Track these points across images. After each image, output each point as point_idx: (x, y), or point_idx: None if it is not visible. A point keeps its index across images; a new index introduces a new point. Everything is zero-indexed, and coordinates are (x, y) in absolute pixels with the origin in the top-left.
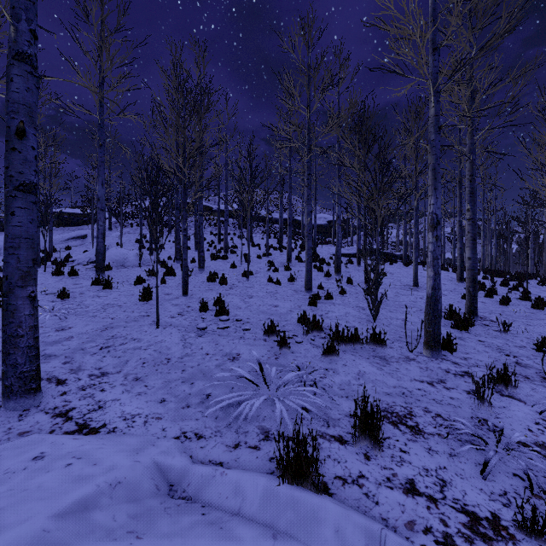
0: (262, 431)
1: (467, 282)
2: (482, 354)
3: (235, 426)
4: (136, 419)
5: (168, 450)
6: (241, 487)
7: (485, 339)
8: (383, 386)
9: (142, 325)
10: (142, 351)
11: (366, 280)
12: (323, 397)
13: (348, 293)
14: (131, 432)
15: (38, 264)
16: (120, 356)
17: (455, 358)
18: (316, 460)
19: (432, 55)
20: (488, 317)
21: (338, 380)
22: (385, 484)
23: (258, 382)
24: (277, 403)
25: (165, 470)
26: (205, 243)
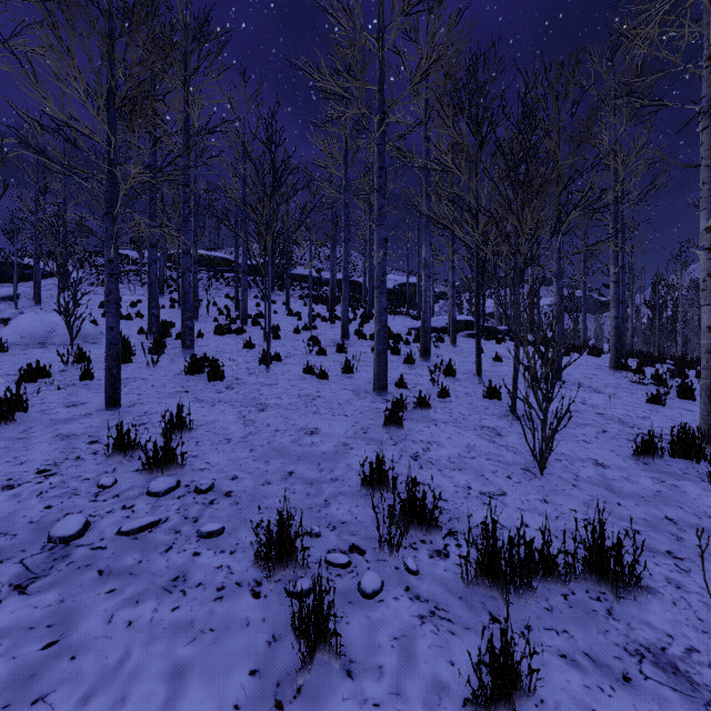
0: None
1: (705, 377)
2: None
3: None
4: None
5: None
6: None
7: None
8: None
9: None
10: None
11: (479, 369)
12: None
13: (453, 395)
14: None
15: None
16: None
17: None
18: None
19: None
20: None
21: None
22: None
23: None
24: None
25: None
26: (214, 310)
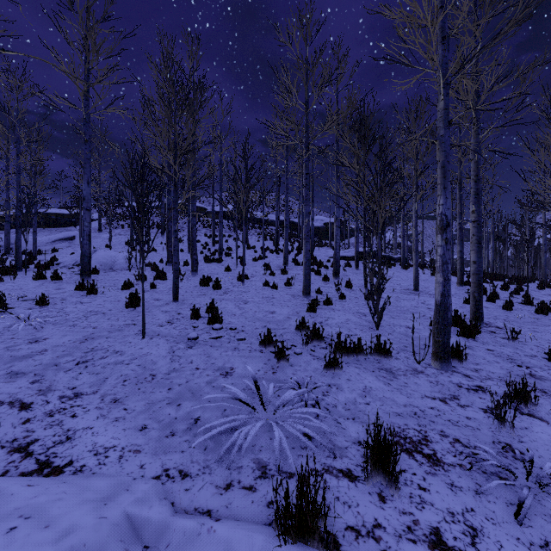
0: (258, 465)
1: (471, 287)
2: (493, 365)
3: (226, 460)
4: (110, 453)
5: (145, 496)
6: (233, 550)
7: (494, 347)
8: (392, 405)
9: (127, 335)
10: (124, 367)
11: (366, 284)
12: (327, 419)
13: (348, 298)
14: (102, 471)
15: (20, 268)
16: (99, 372)
17: (465, 370)
18: (325, 513)
19: (442, 44)
20: (493, 323)
21: (342, 399)
22: (406, 536)
23: (254, 403)
24: (276, 431)
25: (138, 526)
26: (199, 245)
